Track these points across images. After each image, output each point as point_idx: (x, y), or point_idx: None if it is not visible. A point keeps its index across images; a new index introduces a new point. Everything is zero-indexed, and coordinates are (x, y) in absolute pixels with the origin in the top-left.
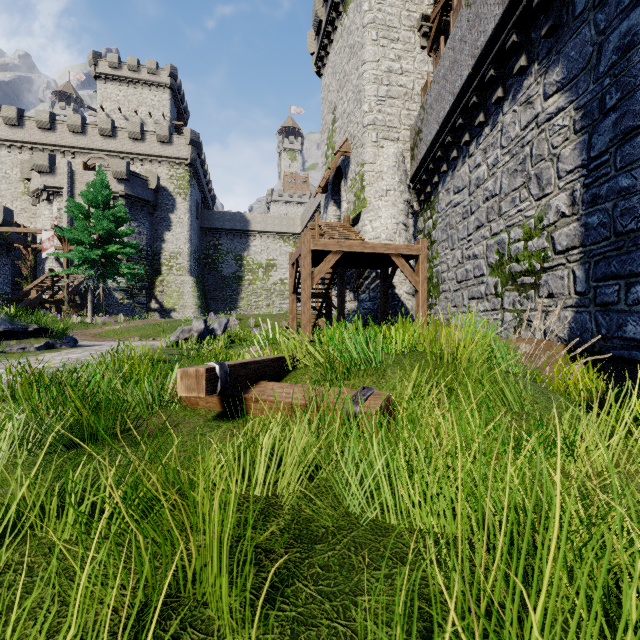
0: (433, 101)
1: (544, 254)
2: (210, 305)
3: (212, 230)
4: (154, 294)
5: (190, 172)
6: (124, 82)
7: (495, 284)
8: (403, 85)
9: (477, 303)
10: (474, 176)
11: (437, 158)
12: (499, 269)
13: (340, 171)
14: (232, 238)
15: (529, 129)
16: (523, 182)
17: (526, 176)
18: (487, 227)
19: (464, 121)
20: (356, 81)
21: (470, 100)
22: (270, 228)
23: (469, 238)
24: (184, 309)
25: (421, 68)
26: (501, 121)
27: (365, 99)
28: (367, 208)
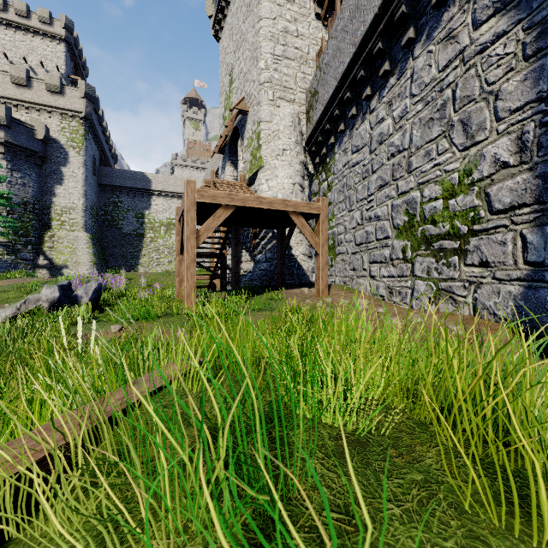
0: (331, 58)
1: (474, 214)
2: (109, 261)
3: (111, 187)
4: (42, 250)
5: (85, 126)
6: (10, 26)
7: (403, 248)
8: (299, 48)
9: (380, 267)
10: (376, 132)
11: (334, 117)
12: (408, 231)
13: (237, 132)
14: (133, 196)
15: (451, 68)
16: (442, 131)
17: (446, 124)
18: (393, 186)
19: (366, 73)
20: (252, 39)
21: (374, 47)
22: (172, 188)
23: (370, 198)
24: (77, 266)
25: (316, 34)
26: (411, 67)
27: (261, 56)
28: (263, 167)
